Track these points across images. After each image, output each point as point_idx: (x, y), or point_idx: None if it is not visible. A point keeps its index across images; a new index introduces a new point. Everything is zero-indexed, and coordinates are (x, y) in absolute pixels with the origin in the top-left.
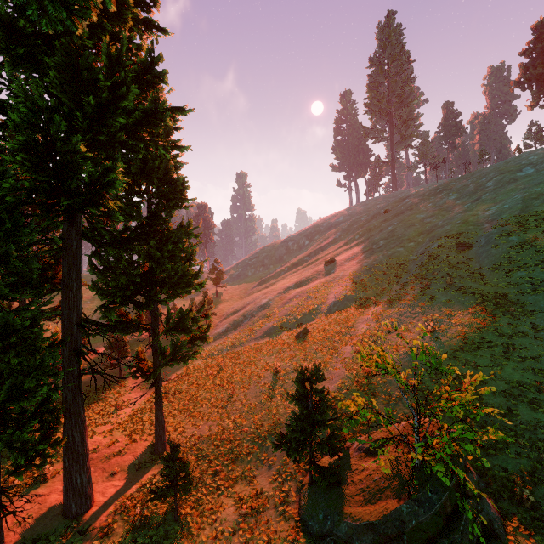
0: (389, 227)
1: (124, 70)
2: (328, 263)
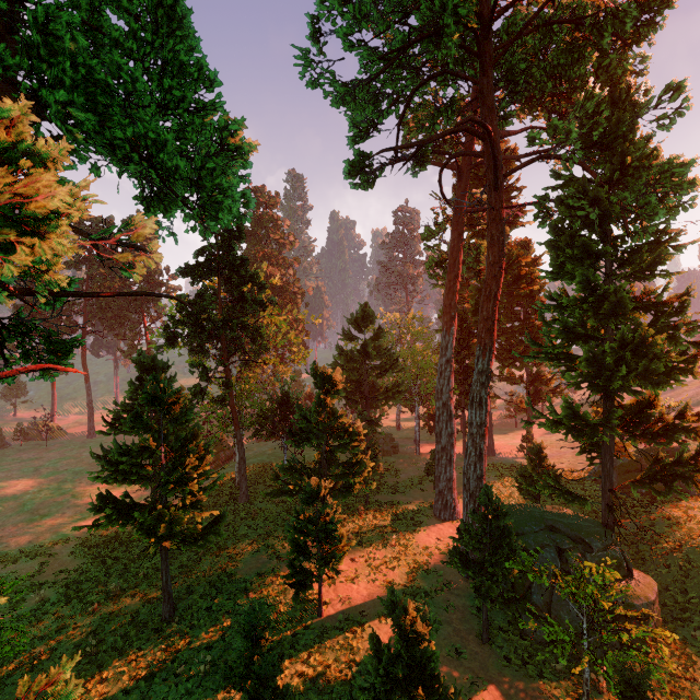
0: None
1: (506, 261)
2: None
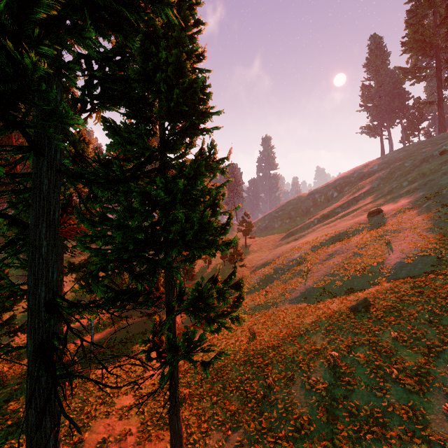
0: None
1: None
2: (373, 213)
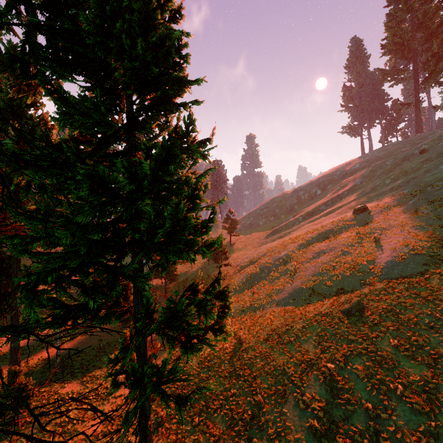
0: (441, 165)
1: None
2: (359, 210)
